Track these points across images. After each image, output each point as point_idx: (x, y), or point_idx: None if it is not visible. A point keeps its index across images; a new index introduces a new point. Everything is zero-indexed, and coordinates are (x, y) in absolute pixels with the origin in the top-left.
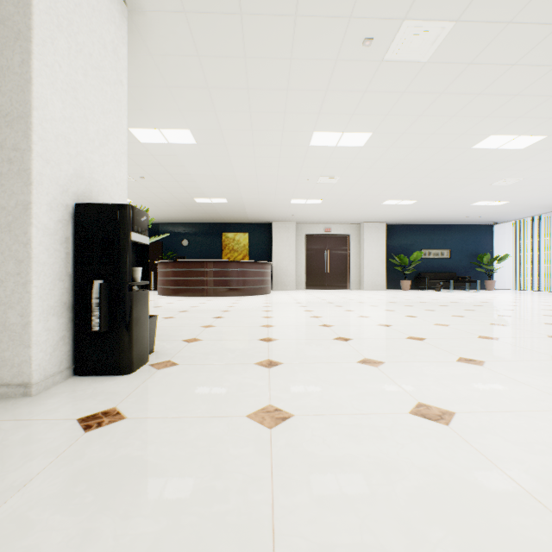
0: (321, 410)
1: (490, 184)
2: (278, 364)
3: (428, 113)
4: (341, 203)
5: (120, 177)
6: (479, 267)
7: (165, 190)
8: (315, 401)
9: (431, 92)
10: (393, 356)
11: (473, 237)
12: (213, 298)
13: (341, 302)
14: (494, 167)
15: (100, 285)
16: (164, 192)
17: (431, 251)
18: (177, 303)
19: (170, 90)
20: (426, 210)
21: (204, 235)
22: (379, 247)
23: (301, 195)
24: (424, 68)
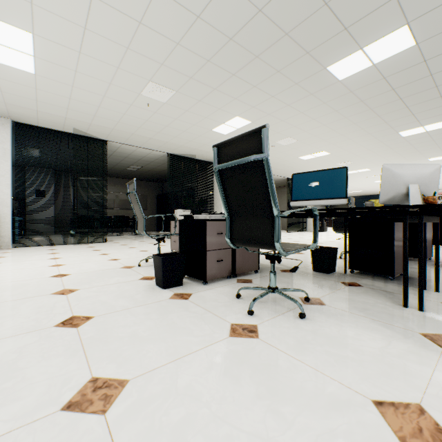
0: None
1: None
2: None
3: None
4: None
5: None
6: None
7: None
8: None
9: None
10: None
11: None
12: None
13: None
14: None
15: (320, 222)
16: None
17: None
18: None
19: None
20: None
21: (358, 202)
22: None
23: None
24: None
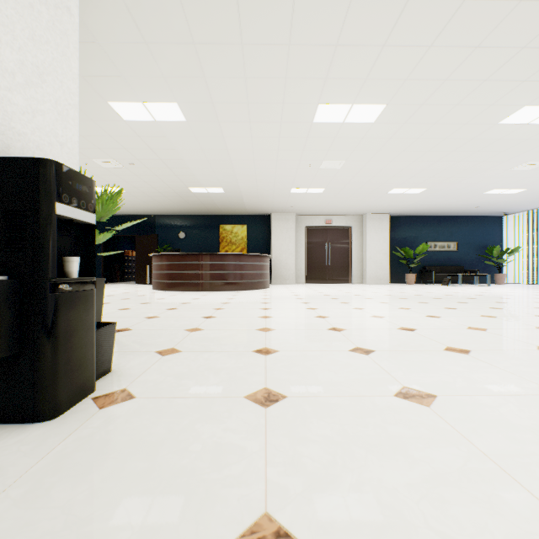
0: (367, 536)
1: (510, 168)
2: (279, 398)
3: (455, 76)
4: (344, 193)
5: (66, 136)
6: (487, 260)
7: (157, 178)
8: (350, 503)
9: (464, 46)
10: (443, 383)
11: (482, 229)
12: (208, 293)
13: (346, 298)
14: (519, 148)
15: None
16: (156, 181)
17: (437, 243)
18: (168, 298)
19: (149, 48)
20: (434, 199)
21: (201, 228)
22: (382, 239)
23: (302, 183)
24: (462, 9)
